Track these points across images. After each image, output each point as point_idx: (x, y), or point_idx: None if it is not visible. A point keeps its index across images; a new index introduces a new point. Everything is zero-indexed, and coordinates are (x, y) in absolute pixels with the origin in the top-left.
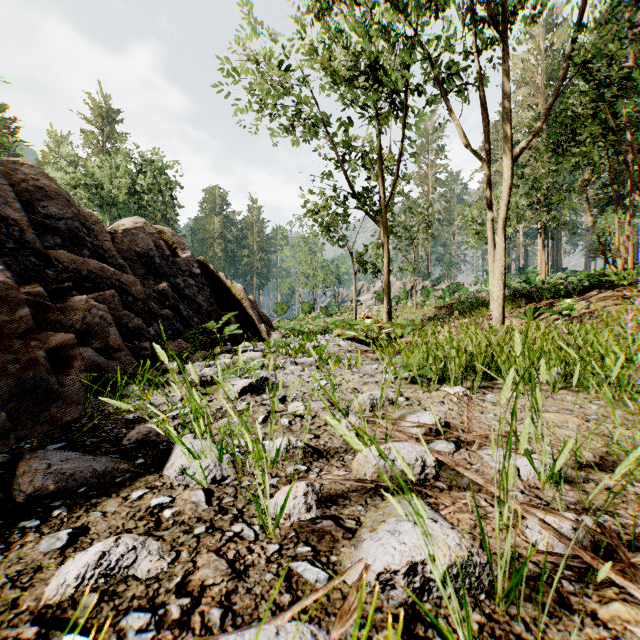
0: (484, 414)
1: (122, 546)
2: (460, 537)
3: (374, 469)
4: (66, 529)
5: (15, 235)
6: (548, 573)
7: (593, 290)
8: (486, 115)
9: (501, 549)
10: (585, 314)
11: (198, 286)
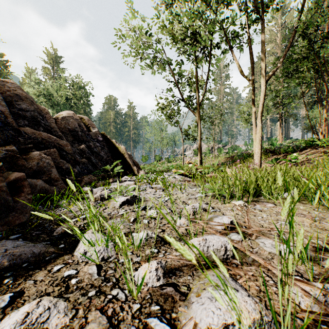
0: (256, 217)
1: (41, 307)
2: (254, 303)
3: (197, 252)
4: (10, 293)
5: (2, 119)
6: (311, 326)
7: (307, 149)
8: (251, 57)
9: (278, 308)
10: (304, 161)
11: (101, 147)
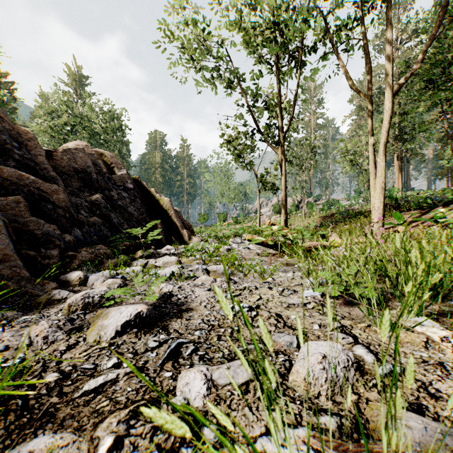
0: None
1: None
2: None
3: None
4: None
5: None
6: None
7: None
8: (367, 59)
9: None
10: None
11: (130, 198)
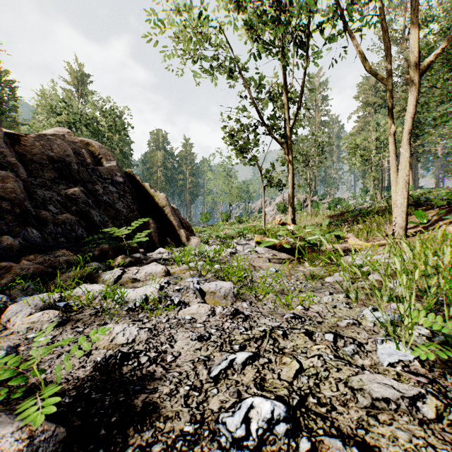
0: None
1: None
2: None
3: None
4: None
5: None
6: None
7: None
8: (387, 39)
9: None
10: None
11: (119, 193)
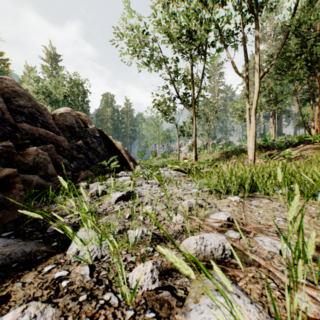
0: (252, 213)
1: (26, 315)
2: (258, 311)
3: (194, 251)
4: None
5: None
6: None
7: (300, 144)
8: (245, 55)
9: (283, 316)
10: (297, 157)
11: (98, 142)
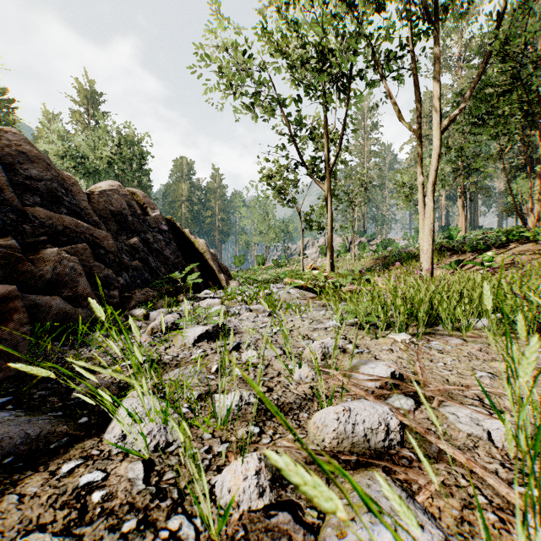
0: (434, 363)
1: None
2: None
3: (333, 434)
4: None
5: None
6: None
7: (510, 244)
8: (416, 92)
9: None
10: (504, 265)
11: (166, 241)
